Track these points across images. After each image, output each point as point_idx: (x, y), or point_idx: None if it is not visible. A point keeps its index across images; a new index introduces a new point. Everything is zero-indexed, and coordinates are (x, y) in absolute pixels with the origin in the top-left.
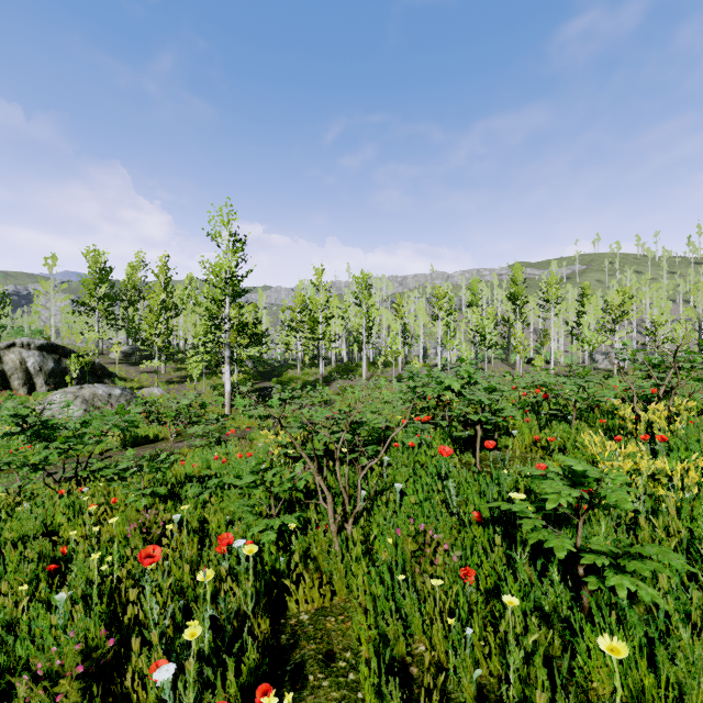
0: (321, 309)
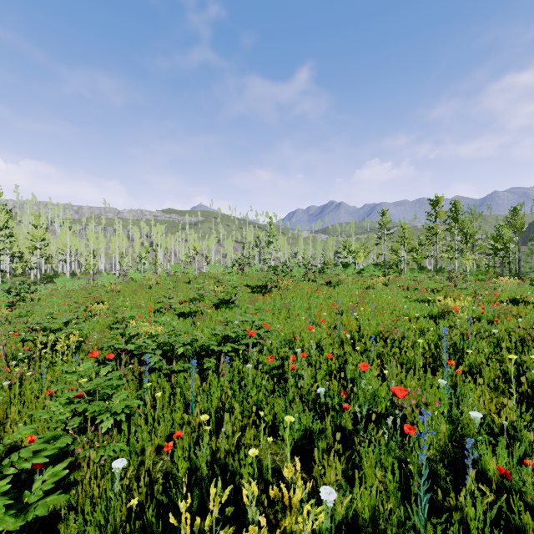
0: (39, 240)
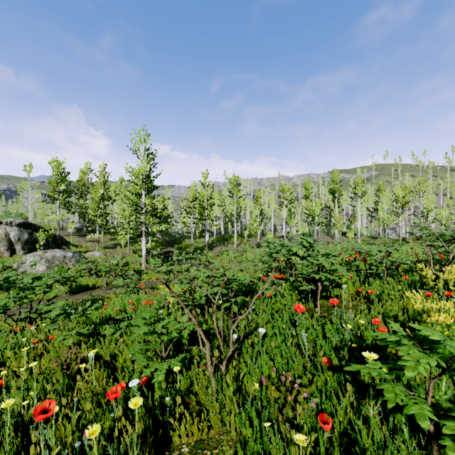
0: (206, 199)
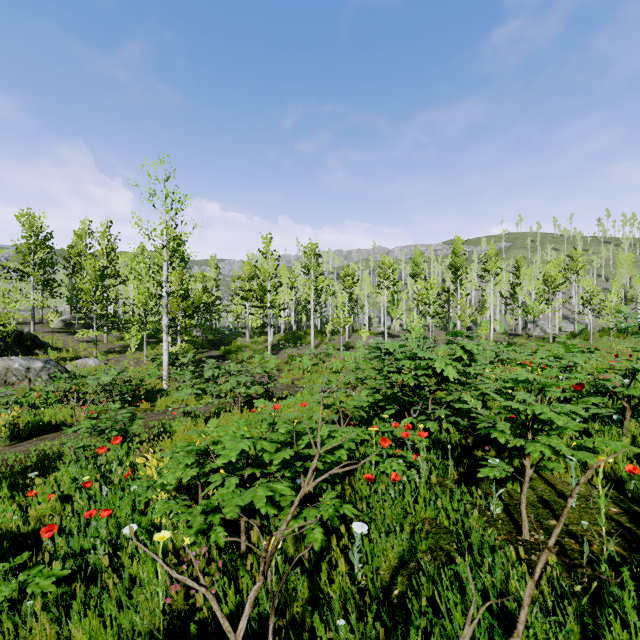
0: (269, 277)
